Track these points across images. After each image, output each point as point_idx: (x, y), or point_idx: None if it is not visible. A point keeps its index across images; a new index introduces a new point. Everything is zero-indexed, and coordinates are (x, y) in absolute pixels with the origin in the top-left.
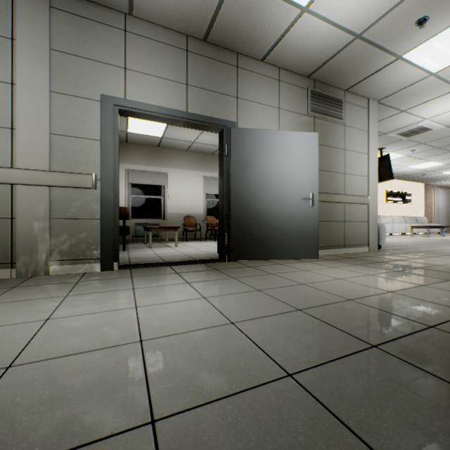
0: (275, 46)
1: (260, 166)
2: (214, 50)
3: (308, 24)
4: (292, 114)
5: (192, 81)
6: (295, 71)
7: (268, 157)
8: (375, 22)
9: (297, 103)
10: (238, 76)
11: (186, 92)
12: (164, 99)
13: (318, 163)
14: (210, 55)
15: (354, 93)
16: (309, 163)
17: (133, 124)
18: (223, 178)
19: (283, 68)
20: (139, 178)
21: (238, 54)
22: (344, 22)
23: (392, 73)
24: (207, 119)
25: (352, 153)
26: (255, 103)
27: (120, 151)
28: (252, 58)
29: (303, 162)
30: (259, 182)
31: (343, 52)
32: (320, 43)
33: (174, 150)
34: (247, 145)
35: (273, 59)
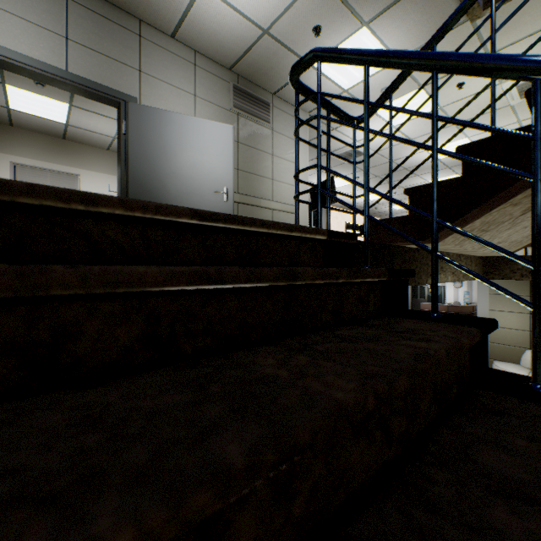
0: (183, 21)
1: (166, 151)
2: (107, 7)
3: (211, 3)
4: (212, 105)
5: (75, 37)
6: (214, 59)
7: (177, 142)
8: (277, 20)
9: (218, 94)
10: (141, 47)
11: (66, 47)
12: (32, 48)
13: (233, 157)
14: (102, 13)
15: (283, 100)
16: (223, 156)
17: (15, 96)
18: (120, 160)
19: (200, 53)
20: (33, 177)
21: (142, 22)
22: (248, 11)
23: (311, 82)
24: (97, 87)
25: (281, 160)
26: (164, 83)
27: (1, 136)
28: (160, 30)
29: (216, 154)
30: (165, 169)
31: (257, 47)
32: (231, 31)
33: (89, 146)
34: (150, 126)
35: (185, 38)
